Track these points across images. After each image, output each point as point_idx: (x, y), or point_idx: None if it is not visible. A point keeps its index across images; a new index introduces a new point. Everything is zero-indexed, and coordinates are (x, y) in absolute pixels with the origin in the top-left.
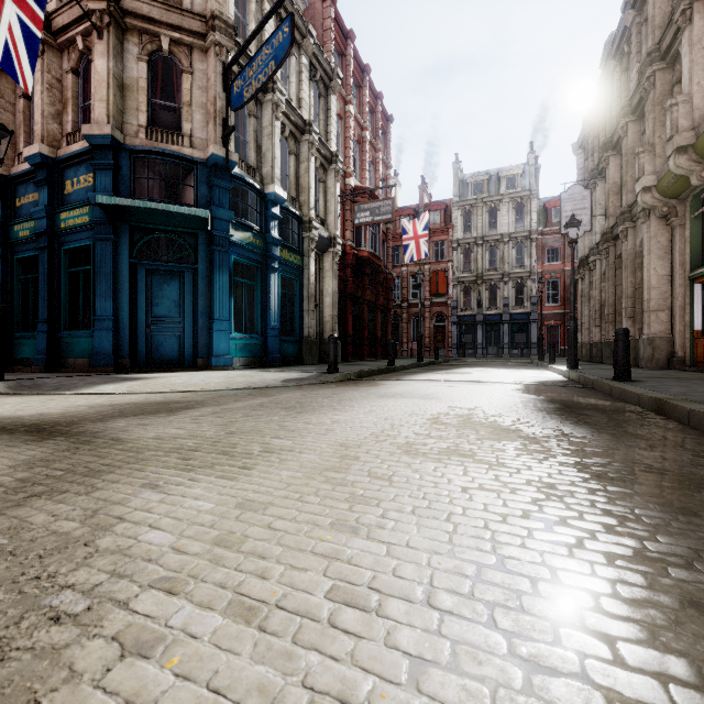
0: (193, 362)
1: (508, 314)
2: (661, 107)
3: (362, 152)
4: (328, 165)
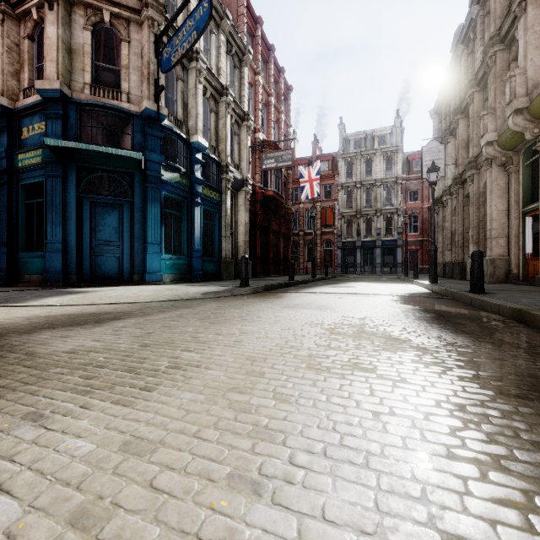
0: (130, 278)
1: (380, 240)
2: (501, 79)
3: (268, 113)
4: (241, 122)
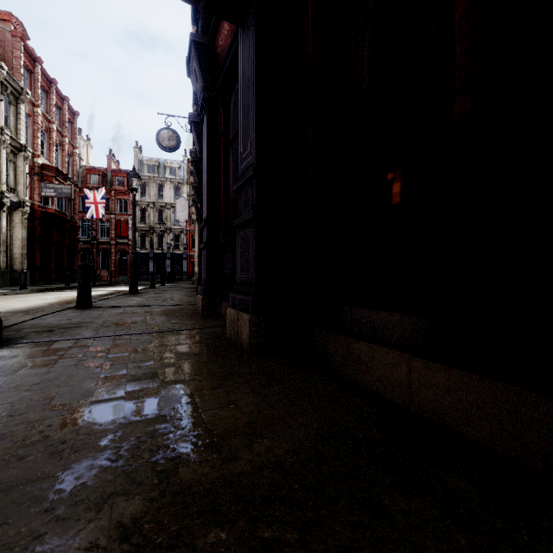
0: None
1: (170, 253)
2: None
3: (50, 138)
4: (18, 152)
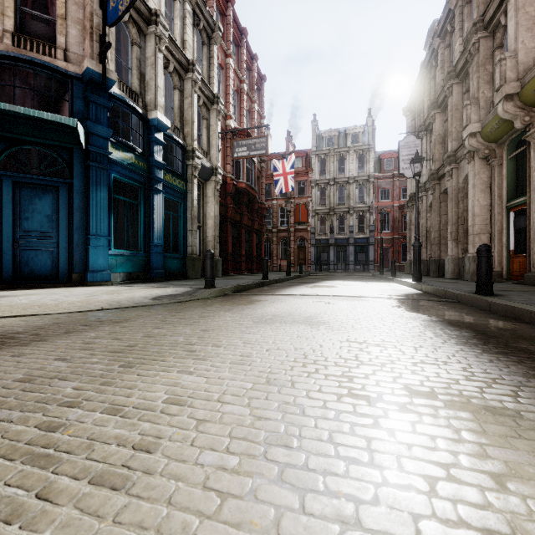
0: (68, 277)
1: (353, 238)
2: (484, 68)
3: (240, 100)
4: (210, 105)
